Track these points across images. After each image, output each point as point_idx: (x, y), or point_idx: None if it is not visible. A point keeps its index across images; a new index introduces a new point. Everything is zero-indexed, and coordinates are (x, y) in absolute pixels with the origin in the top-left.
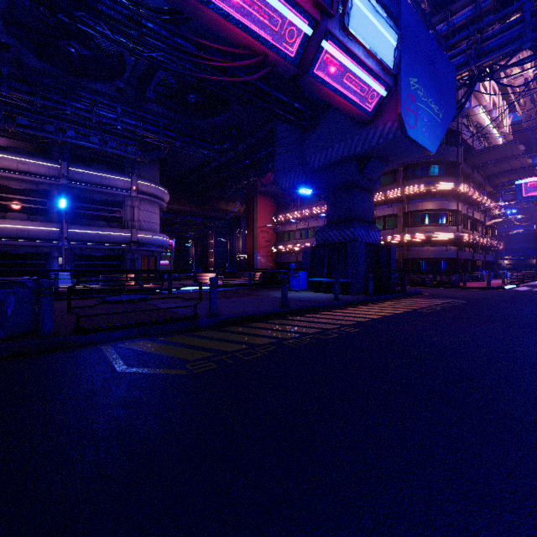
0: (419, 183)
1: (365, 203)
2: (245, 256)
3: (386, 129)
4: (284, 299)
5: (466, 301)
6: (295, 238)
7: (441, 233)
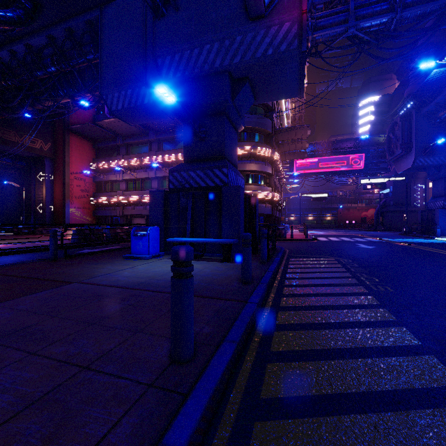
0: (247, 146)
1: (232, 141)
2: (51, 207)
3: (281, 34)
4: (182, 332)
5: (347, 259)
6: (121, 189)
7: (264, 192)
